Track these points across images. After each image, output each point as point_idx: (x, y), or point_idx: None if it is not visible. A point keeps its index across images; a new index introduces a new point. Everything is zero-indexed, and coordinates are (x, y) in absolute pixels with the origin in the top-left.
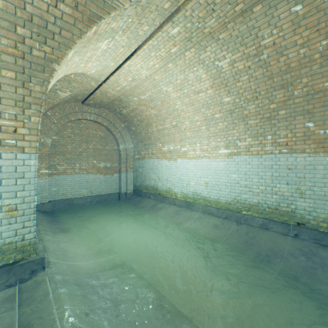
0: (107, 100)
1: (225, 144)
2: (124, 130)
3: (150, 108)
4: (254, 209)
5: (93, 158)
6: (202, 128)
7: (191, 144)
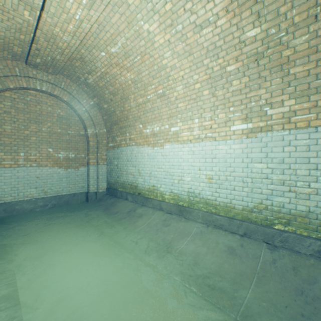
0: (61, 57)
1: (243, 115)
2: (94, 110)
3: (125, 71)
4: (299, 222)
5: (48, 145)
6: (204, 94)
7: (185, 120)
